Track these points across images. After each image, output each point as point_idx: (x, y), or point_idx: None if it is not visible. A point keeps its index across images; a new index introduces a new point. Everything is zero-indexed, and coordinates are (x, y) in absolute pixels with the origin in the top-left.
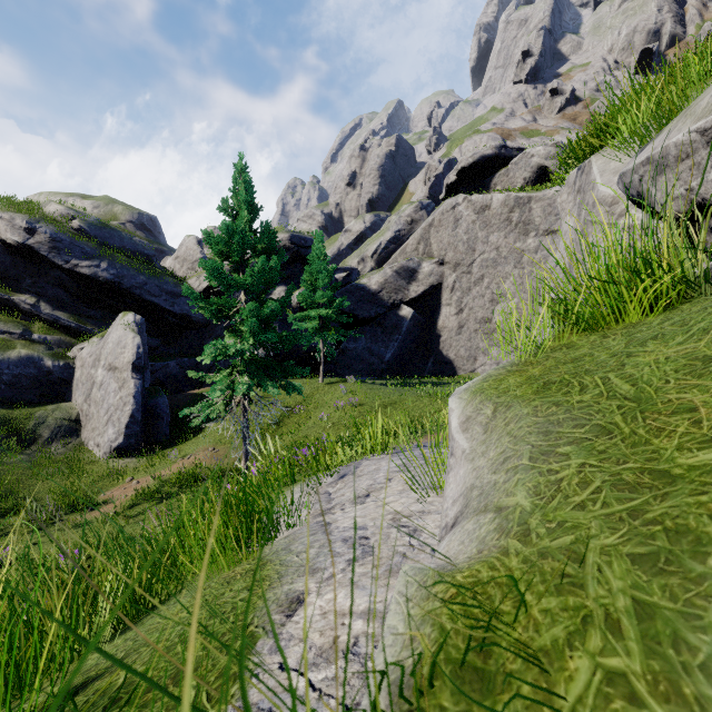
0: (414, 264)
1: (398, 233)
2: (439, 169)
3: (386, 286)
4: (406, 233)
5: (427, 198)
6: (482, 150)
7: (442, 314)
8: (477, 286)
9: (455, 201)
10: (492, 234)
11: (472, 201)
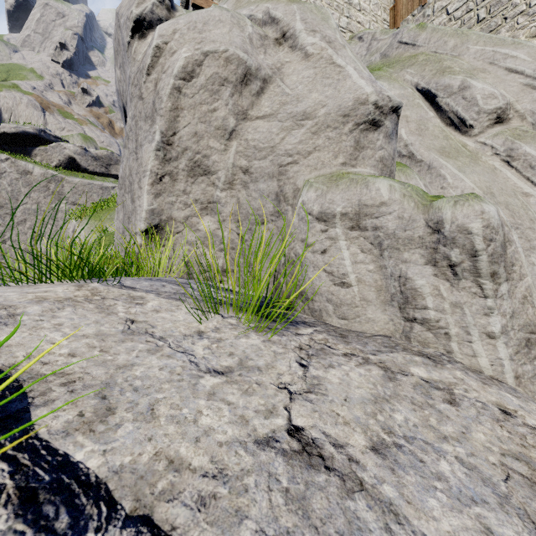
0: None
1: None
2: None
3: None
4: None
5: None
6: (24, 127)
7: None
8: (21, 226)
9: None
10: (34, 192)
11: (16, 163)
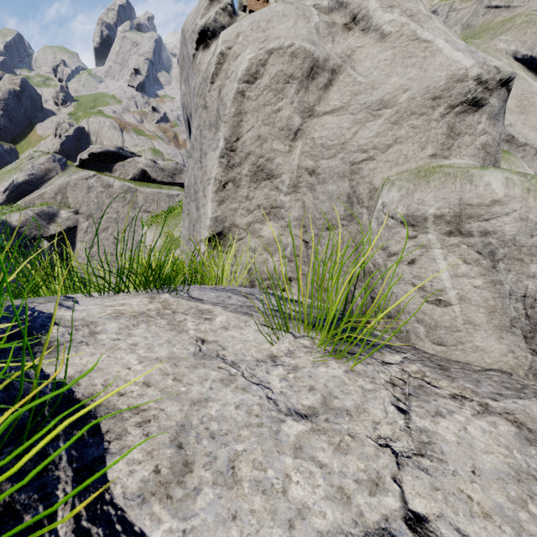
0: (54, 210)
1: (32, 176)
2: (70, 132)
3: (27, 224)
4: (40, 177)
5: (59, 151)
6: (107, 146)
7: (77, 247)
8: (104, 232)
9: (88, 175)
10: (114, 203)
11: (101, 179)
